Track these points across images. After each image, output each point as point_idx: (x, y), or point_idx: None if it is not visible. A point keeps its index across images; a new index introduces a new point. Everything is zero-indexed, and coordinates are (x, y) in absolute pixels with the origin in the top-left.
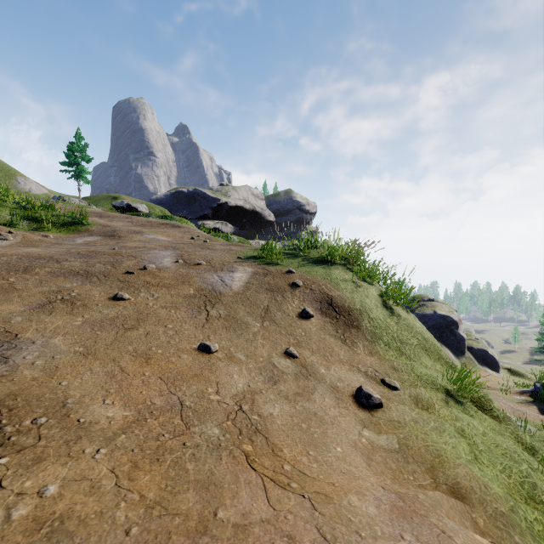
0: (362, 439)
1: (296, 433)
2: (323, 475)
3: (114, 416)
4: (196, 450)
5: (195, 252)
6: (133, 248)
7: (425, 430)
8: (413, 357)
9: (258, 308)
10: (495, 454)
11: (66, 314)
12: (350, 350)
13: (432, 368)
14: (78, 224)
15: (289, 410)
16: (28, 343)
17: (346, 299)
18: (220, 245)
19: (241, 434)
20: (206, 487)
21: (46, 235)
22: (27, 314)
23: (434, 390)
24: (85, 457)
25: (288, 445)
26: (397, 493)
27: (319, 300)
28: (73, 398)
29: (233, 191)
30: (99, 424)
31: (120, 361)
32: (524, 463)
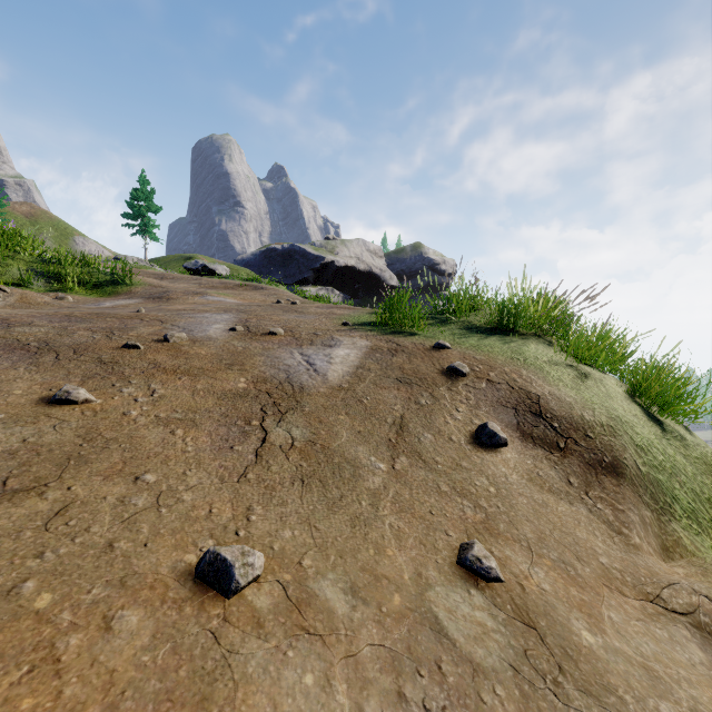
0: None
1: None
2: None
3: None
4: None
5: (272, 316)
6: (172, 311)
7: None
8: None
9: (382, 423)
10: None
11: None
12: (615, 536)
13: None
14: (118, 284)
15: None
16: None
17: (571, 403)
18: (316, 307)
19: None
20: None
21: (61, 297)
22: None
23: None
24: None
25: None
26: None
27: (510, 404)
28: None
29: (342, 247)
30: None
31: None
32: None
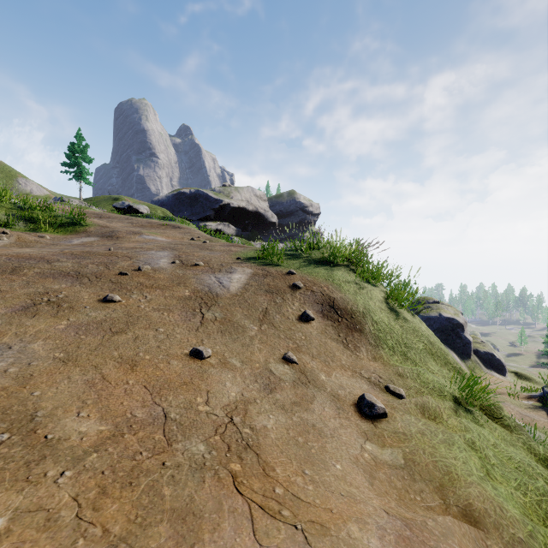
0: (364, 454)
1: (291, 448)
2: (319, 499)
3: (87, 431)
4: (176, 471)
5: (194, 253)
6: (129, 249)
7: (433, 443)
8: (419, 362)
9: (257, 311)
10: (508, 468)
11: (50, 316)
12: (353, 355)
13: (438, 374)
14: (76, 225)
15: (285, 421)
16: (4, 349)
17: (348, 301)
18: (220, 245)
19: (230, 451)
20: (182, 517)
21: (42, 236)
22: (8, 316)
23: (442, 398)
24: (46, 482)
25: (282, 463)
26: (403, 519)
27: (320, 302)
28: (44, 410)
29: (235, 192)
30: (68, 441)
31: (102, 368)
32: (538, 478)
